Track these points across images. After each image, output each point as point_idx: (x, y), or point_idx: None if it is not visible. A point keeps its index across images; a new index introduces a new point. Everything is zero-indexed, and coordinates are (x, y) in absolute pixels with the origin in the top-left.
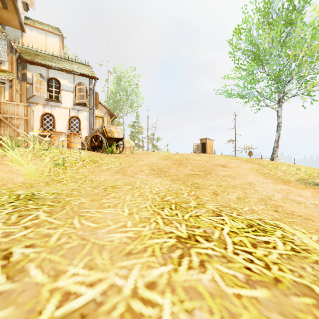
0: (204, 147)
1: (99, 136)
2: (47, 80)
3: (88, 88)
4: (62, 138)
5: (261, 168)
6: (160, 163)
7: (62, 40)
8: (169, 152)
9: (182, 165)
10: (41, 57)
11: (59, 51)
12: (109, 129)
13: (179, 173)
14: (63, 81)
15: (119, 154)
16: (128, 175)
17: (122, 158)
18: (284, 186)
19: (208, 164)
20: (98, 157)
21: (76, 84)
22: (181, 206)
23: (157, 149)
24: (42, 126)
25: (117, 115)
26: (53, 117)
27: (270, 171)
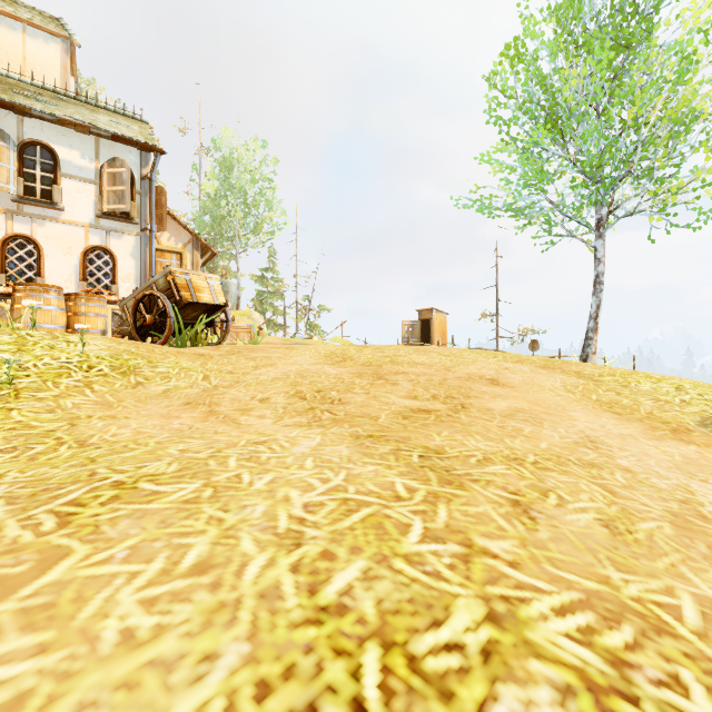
0: (427, 329)
1: (157, 299)
2: (19, 147)
3: (137, 175)
4: (29, 301)
5: (592, 386)
6: (322, 373)
7: (69, 50)
8: (346, 341)
9: (382, 379)
10: (4, 85)
11: (62, 79)
12: (186, 281)
13: (377, 408)
14: (67, 153)
15: (215, 346)
16: (218, 417)
17: (216, 360)
18: (687, 448)
19: (452, 375)
20: (144, 357)
21: (102, 164)
22: (413, 657)
23: (318, 334)
24: (2, 270)
25: (224, 254)
26: (36, 248)
27: (620, 397)
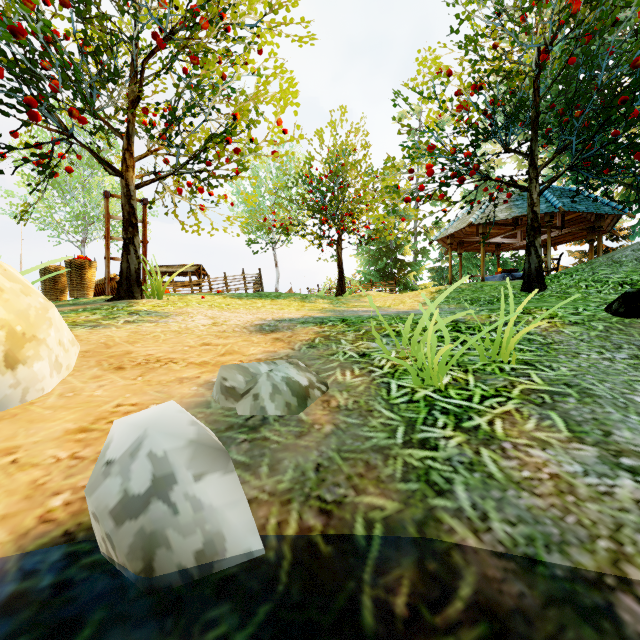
0: None
1: None
2: None
3: None
4: None
5: None
6: None
7: None
8: None
9: None
10: None
11: None
12: None
13: None
14: None
15: None
16: None
17: None
18: None
19: None
20: None
21: None
22: None
23: None
24: None
25: None
26: None
27: None
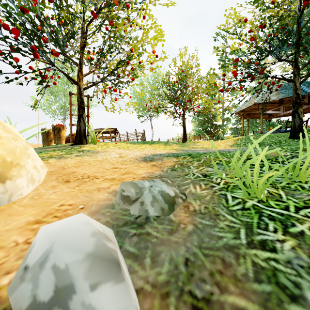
0: None
1: None
2: None
3: None
4: None
5: None
6: None
7: None
8: None
9: None
10: None
11: None
12: None
13: None
14: None
15: None
16: None
17: None
18: None
19: None
20: None
21: None
22: None
23: None
24: None
25: None
26: None
27: None
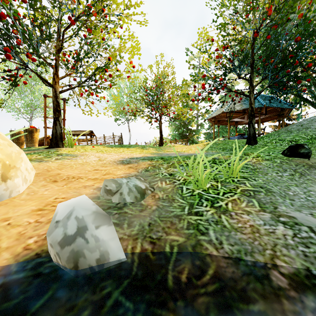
0: None
1: None
2: None
3: None
4: None
5: None
6: None
7: None
8: None
9: None
10: None
11: None
12: None
13: None
14: None
15: None
16: None
17: None
18: None
19: None
20: None
21: None
22: None
23: None
24: None
25: None
26: None
27: None
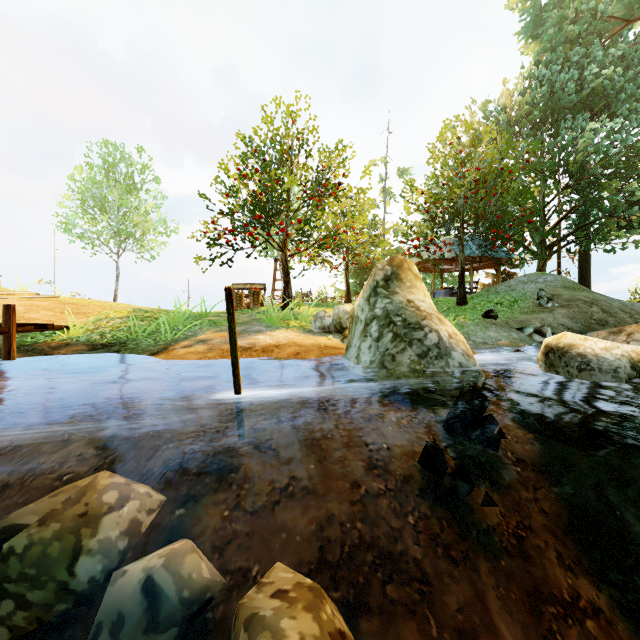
0: None
1: None
2: None
3: None
4: None
5: None
6: None
7: None
8: None
9: None
10: None
11: None
12: None
13: None
14: None
15: None
16: None
17: None
18: None
19: None
20: None
21: None
22: None
23: None
24: None
25: None
26: None
27: None
